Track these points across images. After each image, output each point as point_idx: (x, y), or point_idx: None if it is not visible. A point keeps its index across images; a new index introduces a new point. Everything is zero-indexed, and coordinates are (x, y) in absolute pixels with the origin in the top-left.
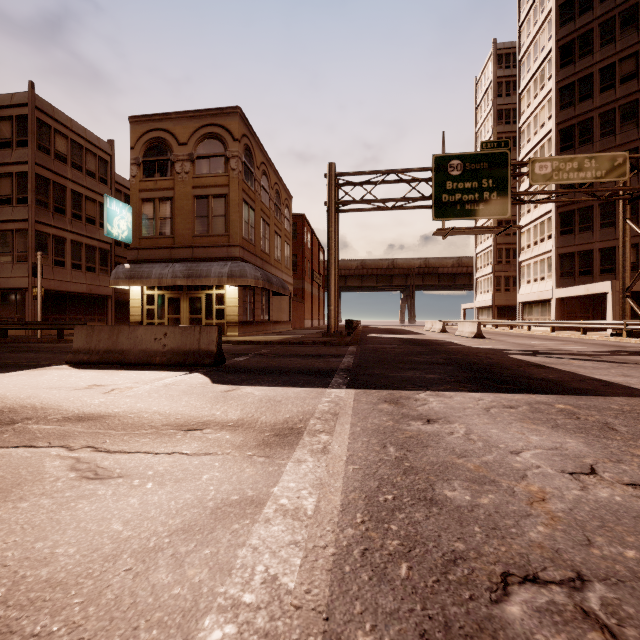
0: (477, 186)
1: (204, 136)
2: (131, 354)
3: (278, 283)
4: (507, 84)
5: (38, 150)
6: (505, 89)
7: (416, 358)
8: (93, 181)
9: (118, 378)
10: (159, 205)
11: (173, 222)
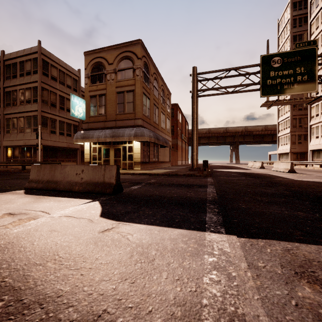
0: (292, 72)
1: (122, 58)
2: (61, 184)
3: (163, 140)
4: (300, 19)
5: (42, 75)
6: (298, 22)
7: (264, 190)
8: (70, 90)
9: (36, 205)
10: (98, 98)
11: (106, 107)
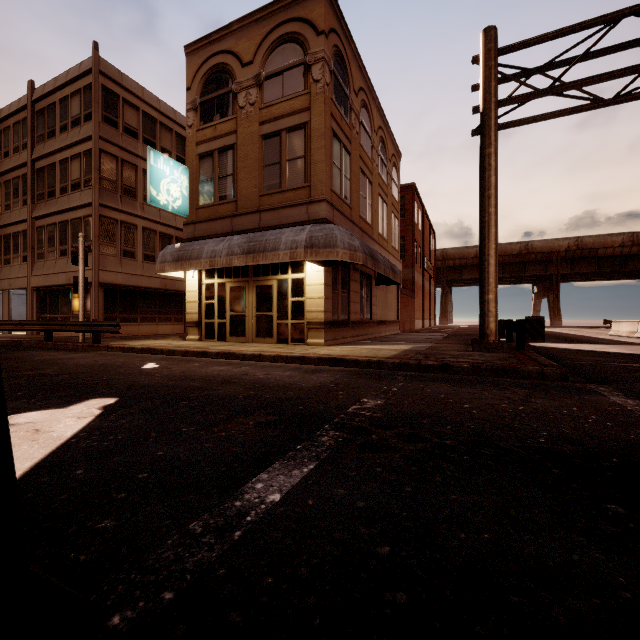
0: None
1: (275, 43)
2: None
3: (386, 263)
4: None
5: (104, 122)
6: None
7: None
8: None
9: None
10: (218, 159)
11: (235, 179)
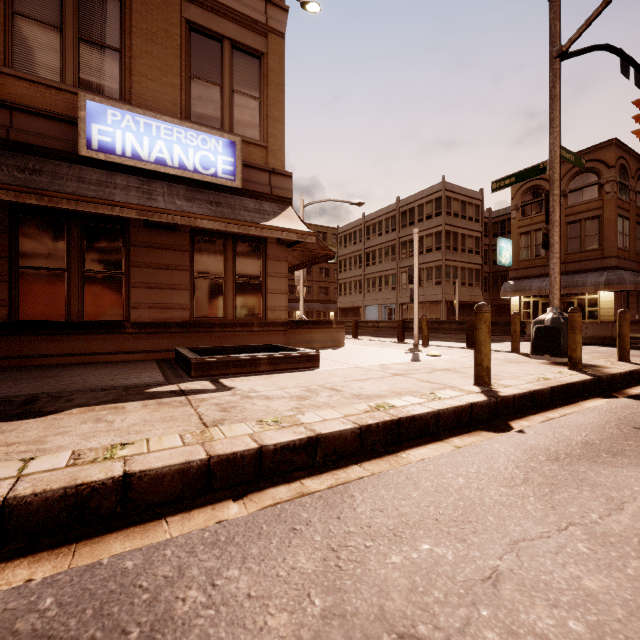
0: None
1: (576, 173)
2: None
3: None
4: None
5: (446, 215)
6: None
7: None
8: (471, 223)
9: None
10: (534, 235)
11: None
